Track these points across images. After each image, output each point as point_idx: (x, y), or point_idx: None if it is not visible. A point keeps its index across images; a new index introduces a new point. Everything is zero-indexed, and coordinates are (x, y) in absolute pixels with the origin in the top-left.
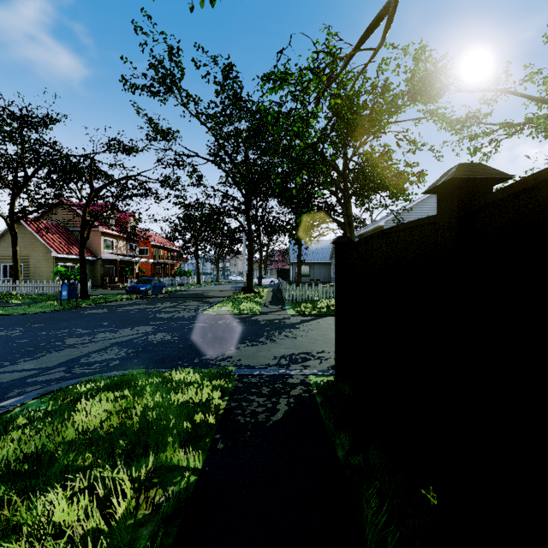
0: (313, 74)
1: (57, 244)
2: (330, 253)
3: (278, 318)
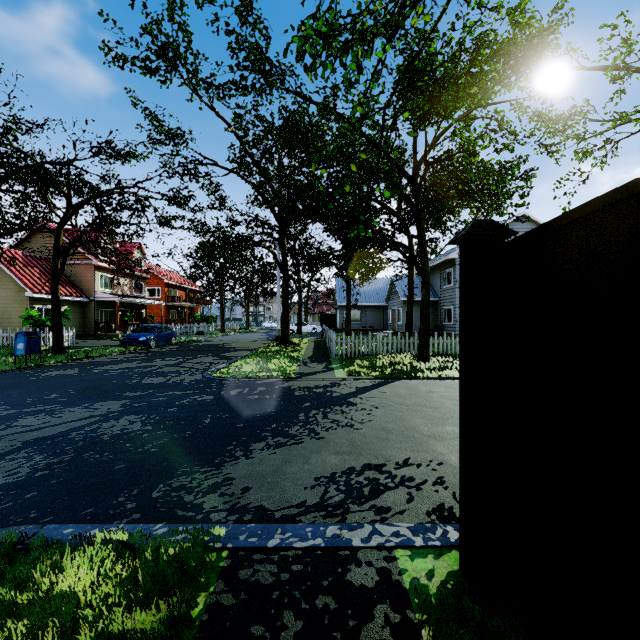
0: (375, 18)
1: (34, 281)
2: (387, 293)
3: (322, 385)
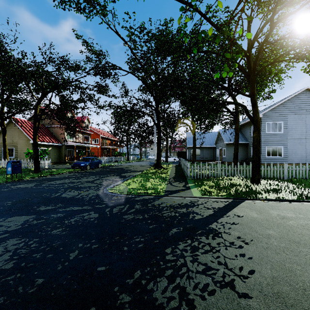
0: None
1: None
2: (216, 139)
3: (184, 204)
